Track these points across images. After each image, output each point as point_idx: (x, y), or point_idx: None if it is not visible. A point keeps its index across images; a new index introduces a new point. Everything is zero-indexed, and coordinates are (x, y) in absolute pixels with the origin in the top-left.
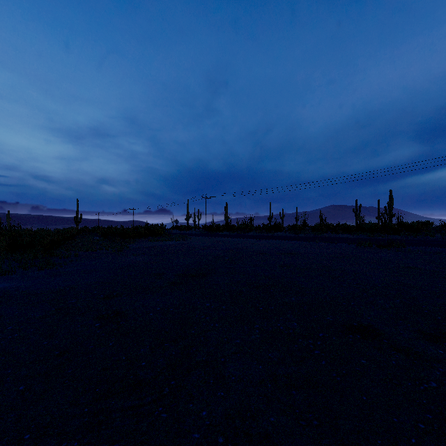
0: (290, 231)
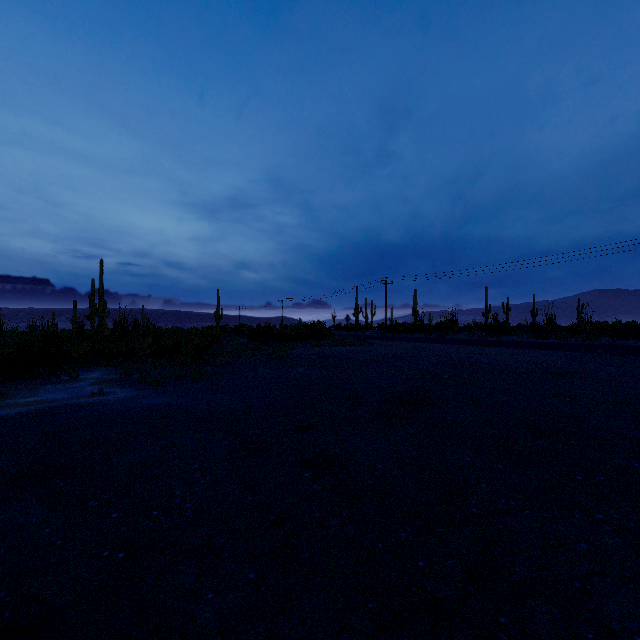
0: (527, 334)
